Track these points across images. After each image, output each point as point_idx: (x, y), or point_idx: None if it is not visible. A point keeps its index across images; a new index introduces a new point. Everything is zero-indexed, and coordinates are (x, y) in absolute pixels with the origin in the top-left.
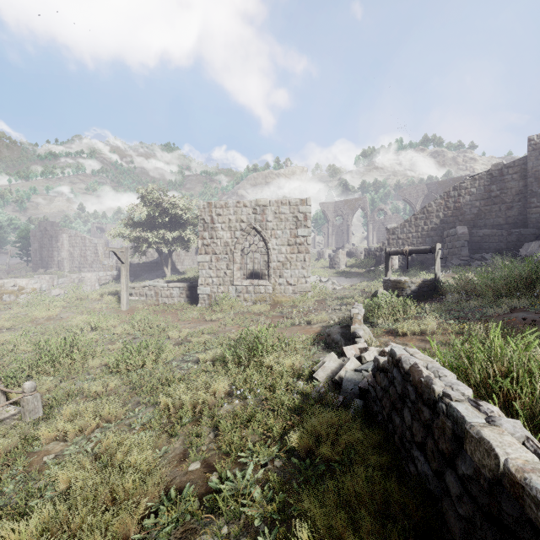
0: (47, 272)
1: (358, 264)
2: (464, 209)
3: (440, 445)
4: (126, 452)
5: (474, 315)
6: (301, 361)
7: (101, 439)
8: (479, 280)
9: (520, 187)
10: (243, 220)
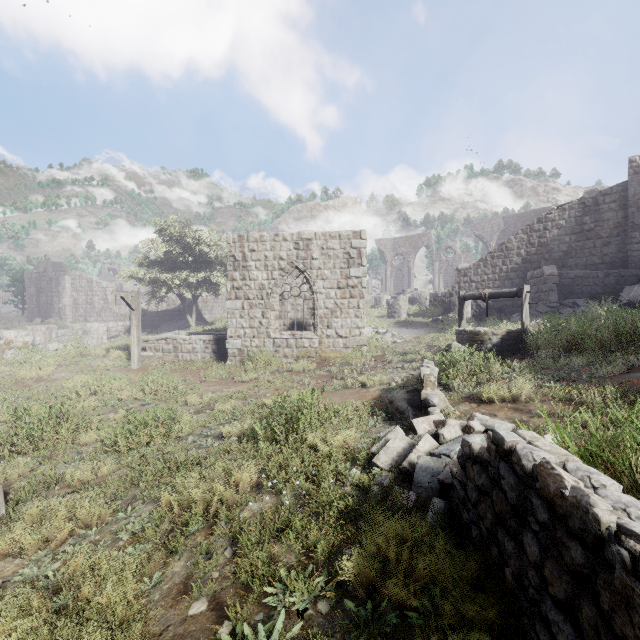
0: (45, 322)
1: (422, 312)
2: (551, 246)
3: (618, 625)
4: (98, 584)
5: (579, 376)
6: (356, 438)
7: (73, 555)
8: (579, 331)
9: (619, 219)
10: (282, 257)
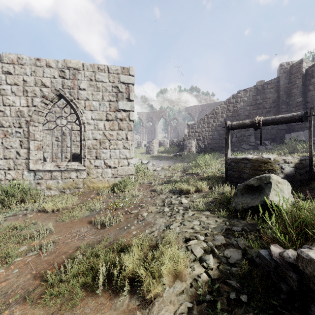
0: None
1: (166, 151)
2: (239, 112)
3: None
4: None
5: None
6: None
7: None
8: None
9: (274, 98)
10: (45, 84)
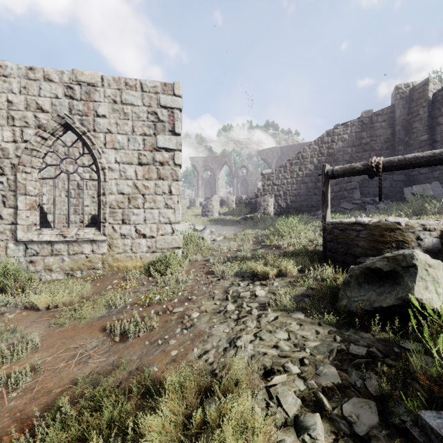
0: None
1: (231, 212)
2: (337, 155)
3: None
4: None
5: None
6: None
7: None
8: None
9: (388, 135)
10: (42, 107)
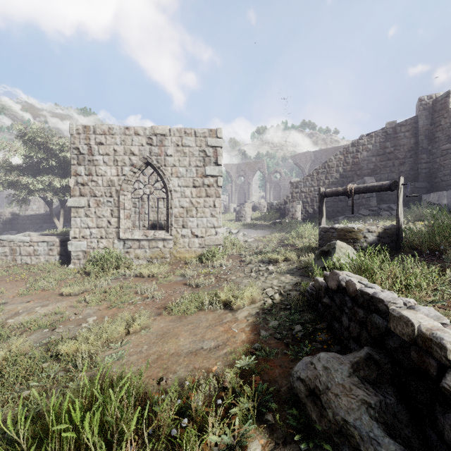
0: None
1: (262, 217)
2: (362, 164)
3: None
4: None
5: None
6: None
7: None
8: None
9: (411, 144)
10: (134, 152)
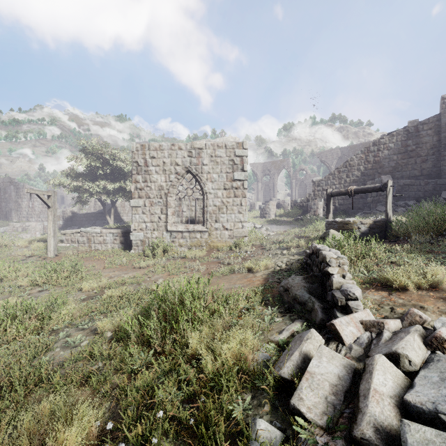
0: None
1: (286, 214)
2: (383, 163)
3: None
4: None
5: None
6: (254, 345)
7: None
8: (444, 218)
9: (434, 142)
10: (178, 163)
